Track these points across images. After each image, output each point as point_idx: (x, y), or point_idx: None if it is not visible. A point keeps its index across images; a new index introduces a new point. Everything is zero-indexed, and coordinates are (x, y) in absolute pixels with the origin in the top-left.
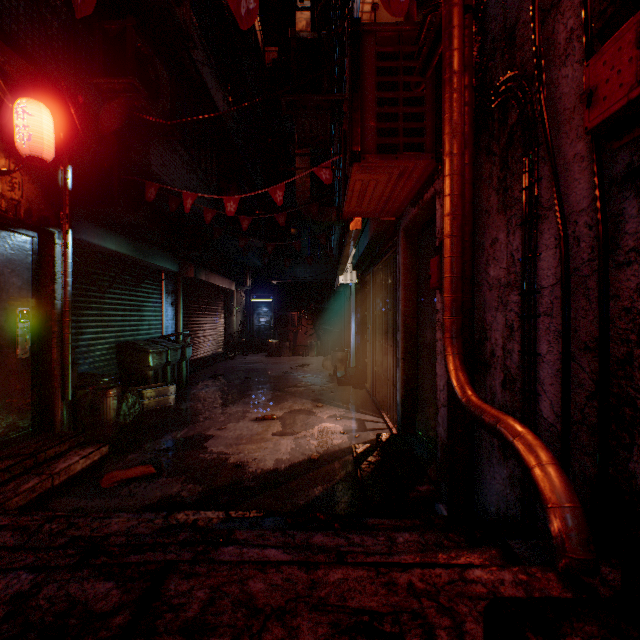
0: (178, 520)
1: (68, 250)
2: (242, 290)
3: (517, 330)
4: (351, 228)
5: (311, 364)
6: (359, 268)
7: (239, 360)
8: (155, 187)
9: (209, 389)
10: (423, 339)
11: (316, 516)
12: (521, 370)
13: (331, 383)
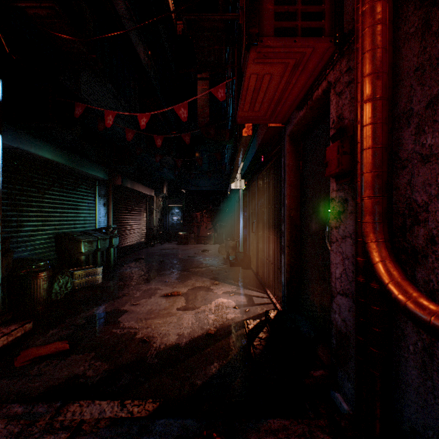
0: (62, 422)
1: None
2: (160, 196)
3: None
4: (243, 134)
5: (210, 250)
6: (246, 177)
7: (157, 247)
8: (82, 107)
9: (131, 270)
10: (307, 229)
11: (211, 437)
12: None
13: (225, 264)
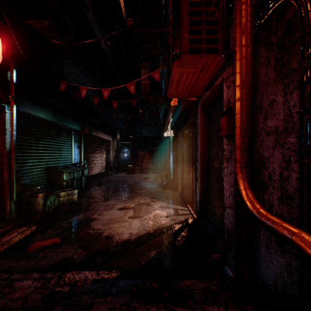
0: (65, 281)
1: (13, 116)
2: (115, 140)
3: (295, 162)
4: (171, 104)
5: (149, 178)
6: (174, 128)
7: (113, 175)
8: (65, 84)
9: (96, 191)
10: (212, 166)
11: (151, 285)
12: (300, 192)
13: (160, 188)
